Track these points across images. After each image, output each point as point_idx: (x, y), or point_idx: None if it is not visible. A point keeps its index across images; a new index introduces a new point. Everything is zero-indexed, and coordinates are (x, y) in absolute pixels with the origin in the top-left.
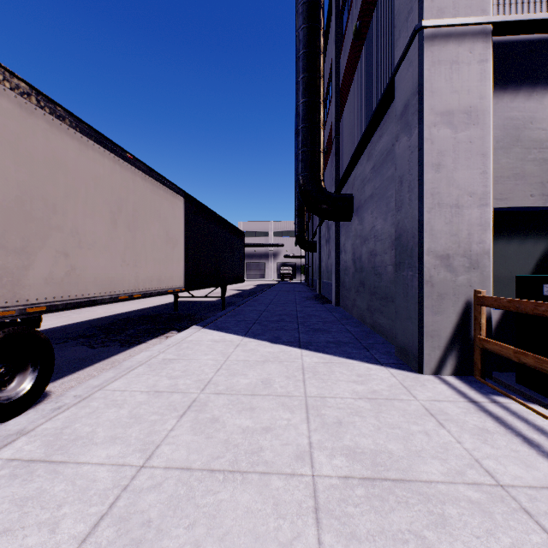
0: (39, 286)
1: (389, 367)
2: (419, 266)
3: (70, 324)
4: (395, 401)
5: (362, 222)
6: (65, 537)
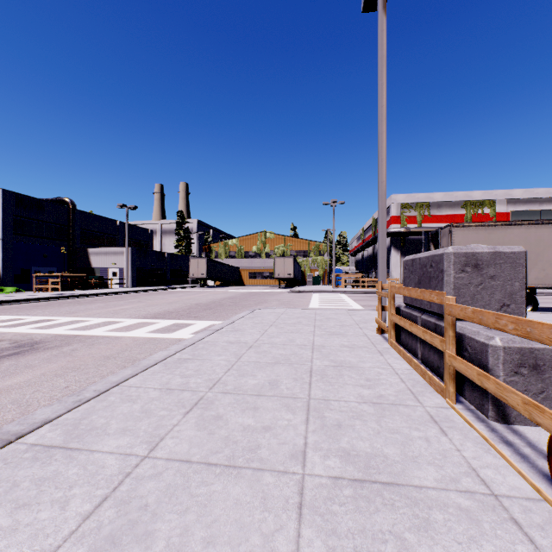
0: (532, 280)
1: None
2: None
3: None
4: None
5: None
6: None
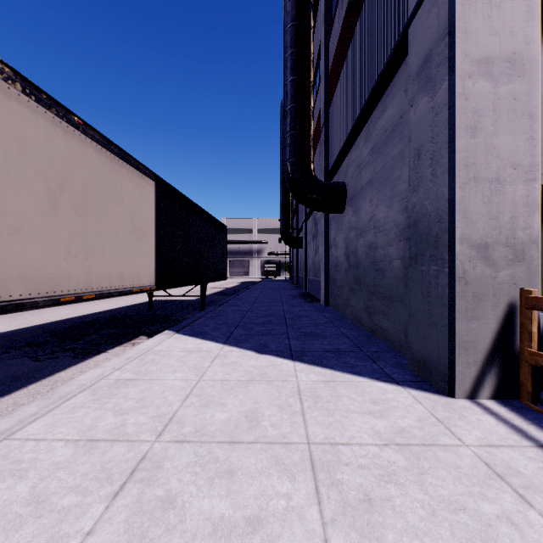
0: None
1: (408, 387)
2: (449, 258)
3: (22, 328)
4: (436, 448)
5: (358, 212)
6: None
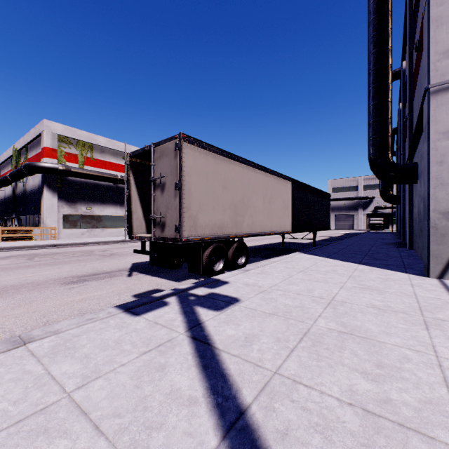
0: (245, 227)
1: (410, 274)
2: (427, 218)
3: None
4: (397, 280)
5: (420, 185)
6: (276, 281)
